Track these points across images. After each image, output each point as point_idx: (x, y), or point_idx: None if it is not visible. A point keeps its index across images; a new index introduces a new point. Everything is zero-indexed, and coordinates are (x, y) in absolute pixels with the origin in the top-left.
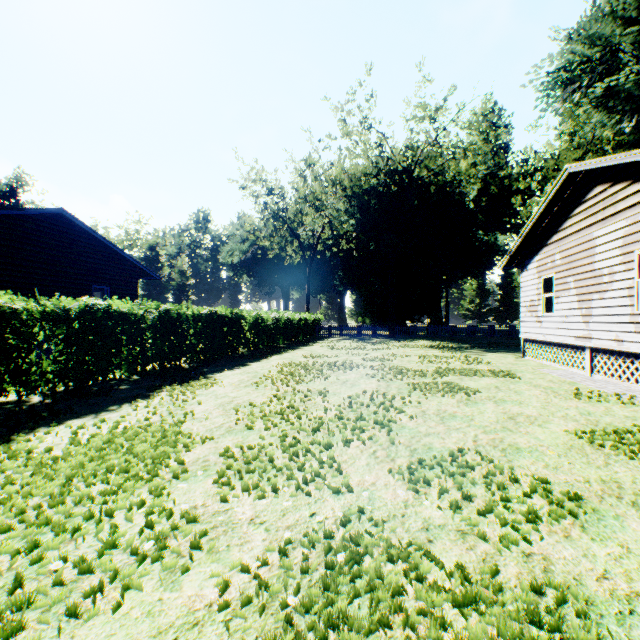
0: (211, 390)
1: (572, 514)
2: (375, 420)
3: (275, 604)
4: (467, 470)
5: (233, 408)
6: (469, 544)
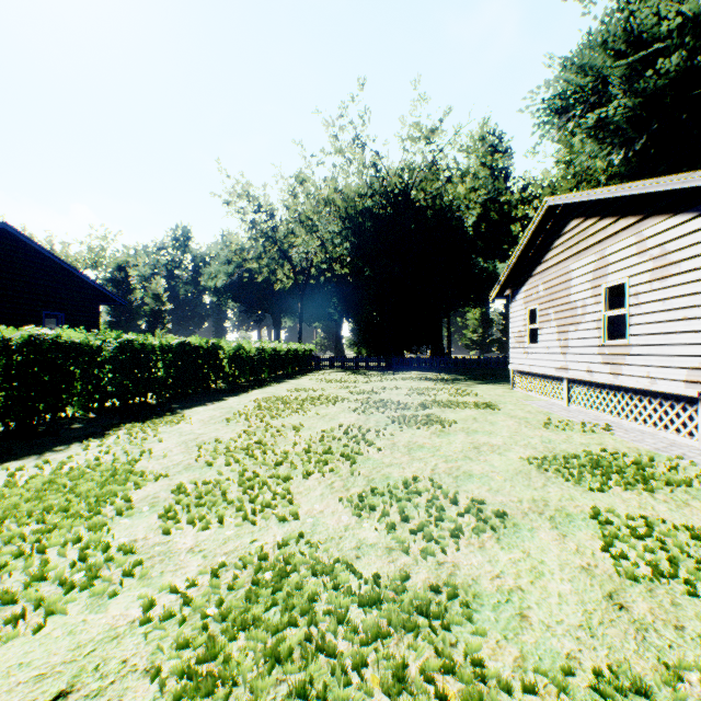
0: (176, 427)
1: (493, 528)
2: (342, 453)
3: (197, 616)
4: (414, 496)
5: (196, 445)
6: (392, 558)
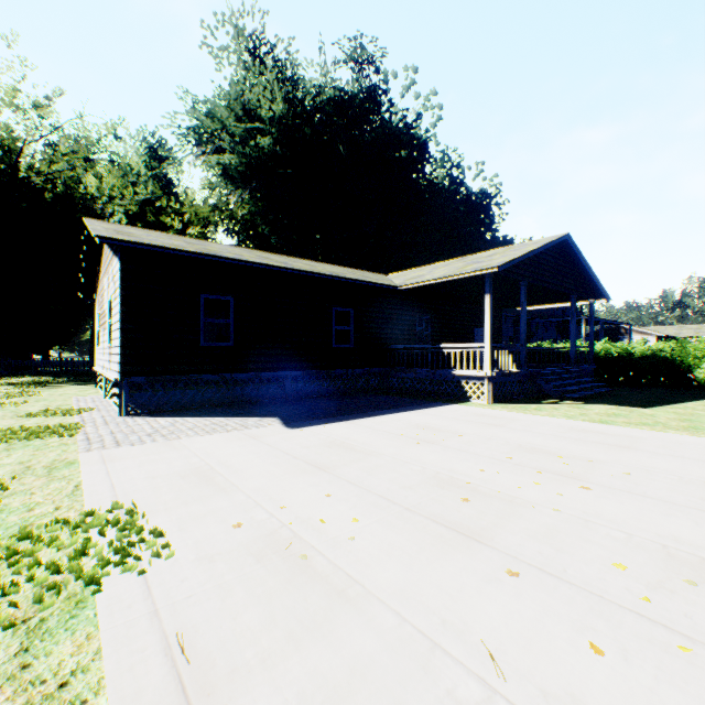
0: None
1: None
2: None
3: None
4: None
5: None
6: None
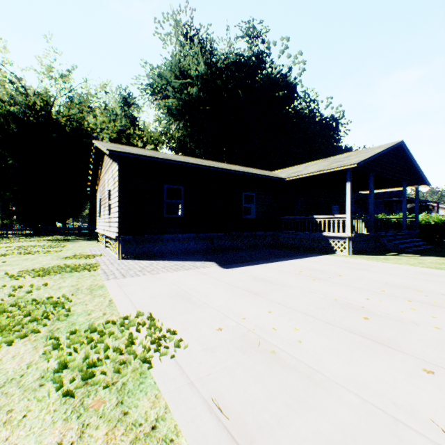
0: None
1: None
2: None
3: None
4: None
5: None
6: None
